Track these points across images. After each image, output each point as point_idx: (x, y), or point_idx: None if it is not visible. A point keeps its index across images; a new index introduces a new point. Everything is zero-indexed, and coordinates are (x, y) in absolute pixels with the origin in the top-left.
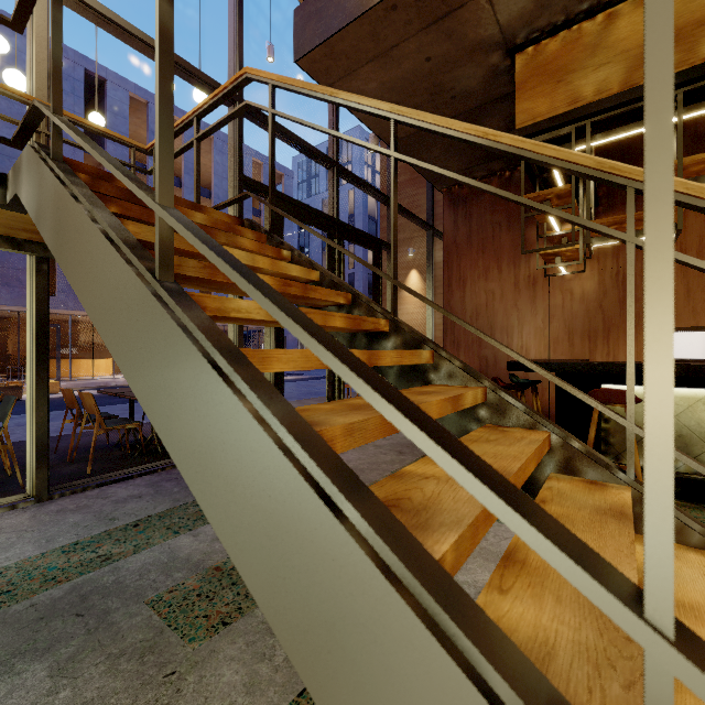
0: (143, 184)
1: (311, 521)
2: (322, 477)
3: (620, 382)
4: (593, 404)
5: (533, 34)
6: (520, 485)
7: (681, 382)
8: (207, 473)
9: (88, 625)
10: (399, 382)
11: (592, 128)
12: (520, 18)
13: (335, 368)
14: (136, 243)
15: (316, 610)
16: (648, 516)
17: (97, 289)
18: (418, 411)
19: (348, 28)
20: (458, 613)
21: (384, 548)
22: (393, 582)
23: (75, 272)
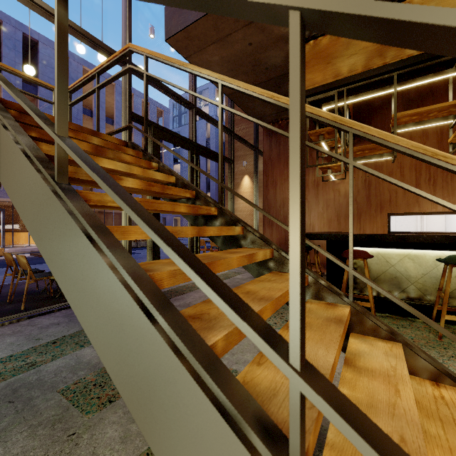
0: (49, 121)
1: (138, 325)
2: (146, 300)
3: (363, 246)
4: (331, 258)
5: (313, 33)
6: (281, 305)
7: (396, 245)
8: (83, 301)
9: (17, 407)
10: (223, 246)
11: (347, 92)
12: None
13: (152, 237)
14: (44, 158)
15: (141, 377)
16: (290, 310)
17: (18, 187)
18: (197, 261)
19: (199, 21)
20: (213, 370)
21: (176, 338)
22: (179, 356)
23: (4, 175)
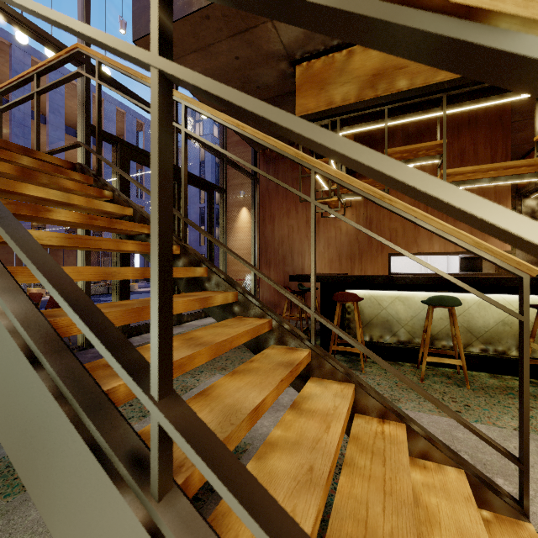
0: None
1: (23, 374)
2: (33, 346)
3: (356, 288)
4: (294, 301)
5: (306, 54)
6: (225, 350)
7: (387, 287)
8: None
9: None
10: (186, 290)
11: (341, 122)
12: (296, 42)
13: (39, 278)
14: None
15: (25, 429)
16: (151, 345)
17: None
18: (87, 303)
19: (174, 24)
20: (96, 412)
21: (61, 383)
22: (60, 401)
23: None
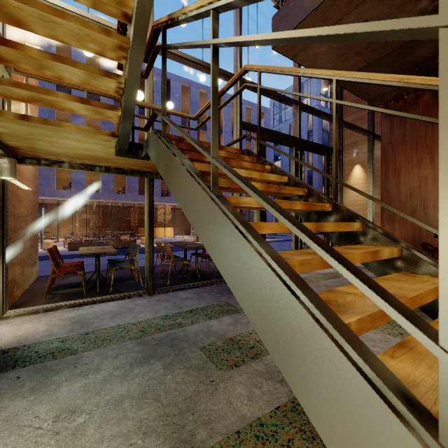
0: (204, 147)
1: (283, 298)
2: (288, 280)
3: None
4: None
5: None
6: (416, 306)
7: None
8: (235, 277)
9: (175, 351)
10: (338, 242)
11: None
12: None
13: (294, 231)
14: (200, 174)
15: (285, 338)
16: (440, 298)
17: (184, 195)
18: (334, 251)
19: (306, 19)
20: (352, 342)
21: (317, 311)
22: (320, 325)
23: (174, 188)
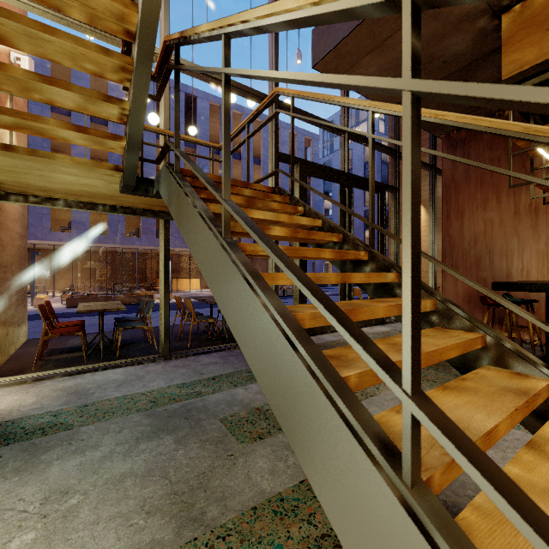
0: (217, 187)
1: (284, 353)
2: (290, 333)
3: None
4: (521, 314)
5: None
6: (435, 362)
7: None
8: (244, 333)
9: (191, 424)
10: (374, 295)
11: None
12: None
13: (295, 282)
14: (213, 218)
15: (286, 394)
16: (403, 344)
17: (196, 242)
18: (330, 302)
19: (350, 35)
20: (342, 393)
21: (313, 364)
22: (315, 378)
23: (186, 233)
